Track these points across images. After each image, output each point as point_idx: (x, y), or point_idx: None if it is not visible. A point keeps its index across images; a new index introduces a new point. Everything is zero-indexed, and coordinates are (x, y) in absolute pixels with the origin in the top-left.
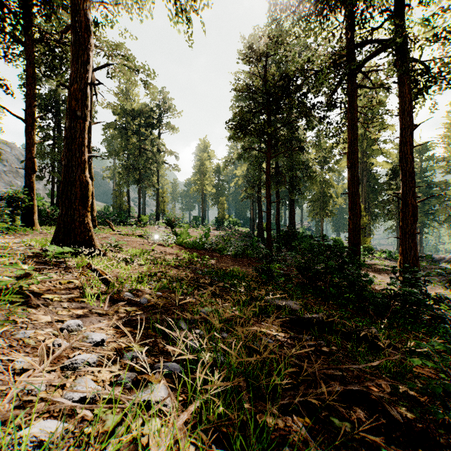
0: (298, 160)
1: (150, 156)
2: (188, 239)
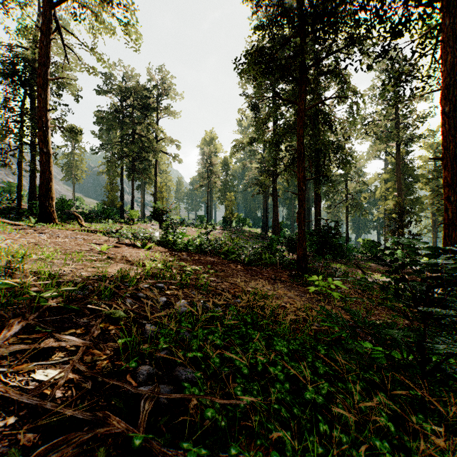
0: (328, 137)
1: (145, 142)
2: (184, 238)
